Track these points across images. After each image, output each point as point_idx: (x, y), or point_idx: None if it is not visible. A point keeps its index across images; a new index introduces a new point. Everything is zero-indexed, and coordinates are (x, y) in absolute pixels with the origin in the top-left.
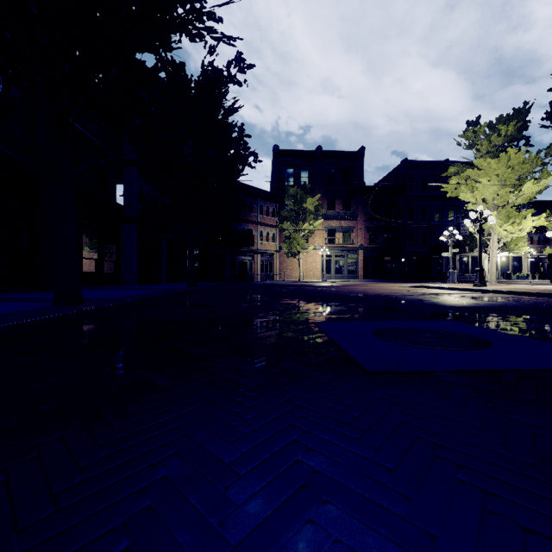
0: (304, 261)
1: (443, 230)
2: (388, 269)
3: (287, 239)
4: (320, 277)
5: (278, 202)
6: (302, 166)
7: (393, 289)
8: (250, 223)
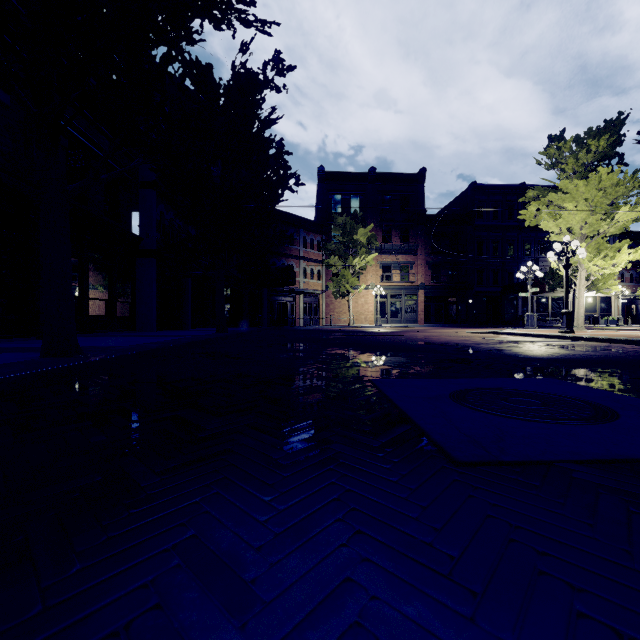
0: (355, 303)
1: (518, 266)
2: (453, 312)
3: (335, 276)
4: (373, 321)
5: (324, 233)
6: (352, 191)
7: (462, 336)
8: (291, 258)
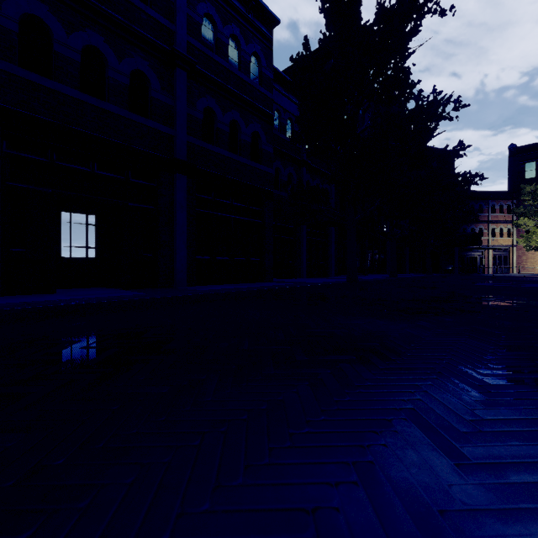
0: None
1: None
2: None
3: (524, 233)
4: None
5: (514, 198)
6: None
7: None
8: (480, 223)
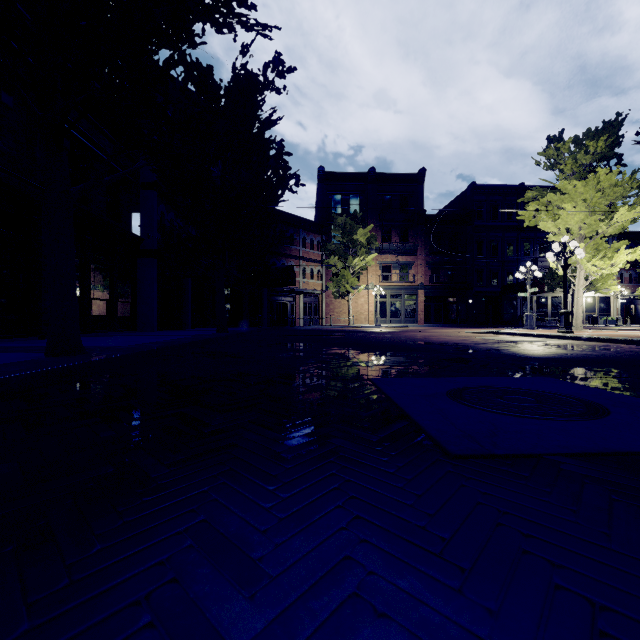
0: (355, 303)
1: (518, 266)
2: (453, 312)
3: (335, 277)
4: (373, 321)
5: (323, 233)
6: (352, 192)
7: (461, 335)
8: (291, 258)
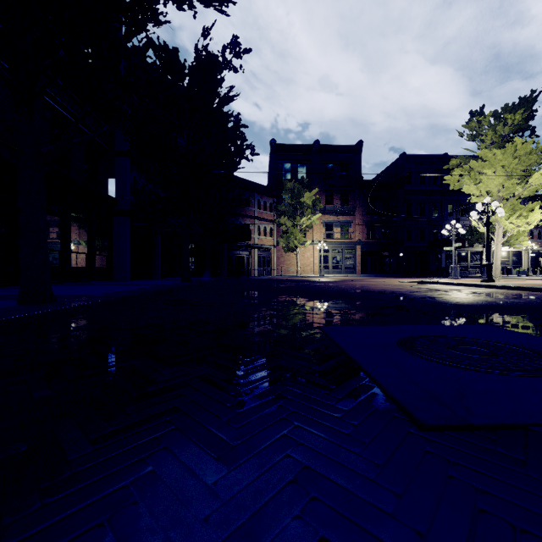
0: (302, 256)
1: (442, 225)
2: (386, 264)
3: (285, 234)
4: (317, 272)
5: (275, 196)
6: (299, 161)
7: (395, 284)
8: (247, 218)
